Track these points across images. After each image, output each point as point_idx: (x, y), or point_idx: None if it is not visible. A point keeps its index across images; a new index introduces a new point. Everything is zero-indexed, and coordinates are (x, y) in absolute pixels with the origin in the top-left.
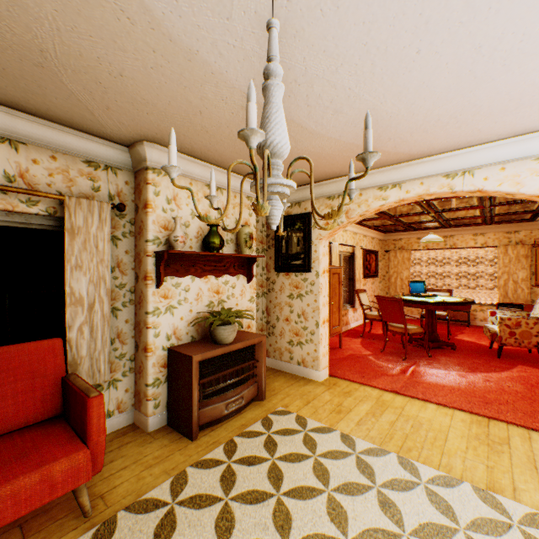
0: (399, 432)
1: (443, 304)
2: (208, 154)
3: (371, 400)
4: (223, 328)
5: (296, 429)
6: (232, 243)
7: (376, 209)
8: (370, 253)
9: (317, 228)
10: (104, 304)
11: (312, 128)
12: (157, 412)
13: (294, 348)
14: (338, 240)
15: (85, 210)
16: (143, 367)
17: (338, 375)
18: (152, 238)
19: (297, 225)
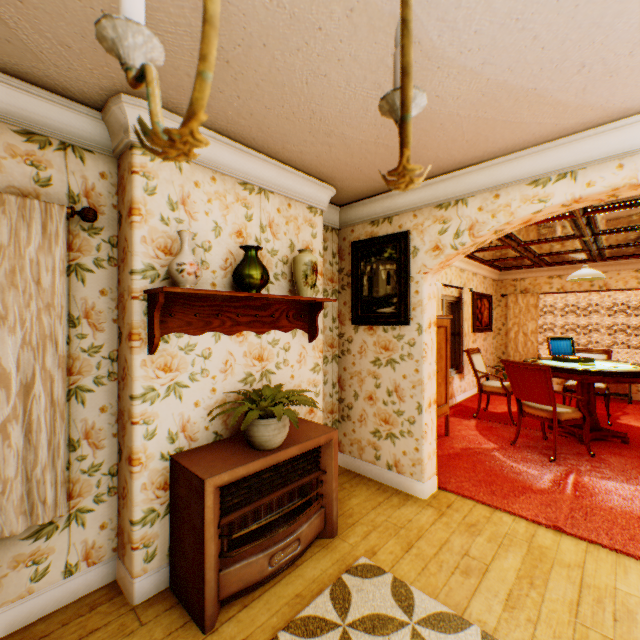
0: (595, 634)
1: (614, 375)
2: (239, 124)
3: (519, 545)
4: (264, 424)
5: (393, 615)
6: (283, 280)
7: (524, 219)
8: (482, 297)
9: (419, 256)
10: (55, 383)
11: (432, 40)
12: (151, 567)
13: (381, 442)
14: (440, 279)
15: (13, 216)
16: (127, 490)
17: (451, 487)
18: (140, 268)
19: (387, 252)
